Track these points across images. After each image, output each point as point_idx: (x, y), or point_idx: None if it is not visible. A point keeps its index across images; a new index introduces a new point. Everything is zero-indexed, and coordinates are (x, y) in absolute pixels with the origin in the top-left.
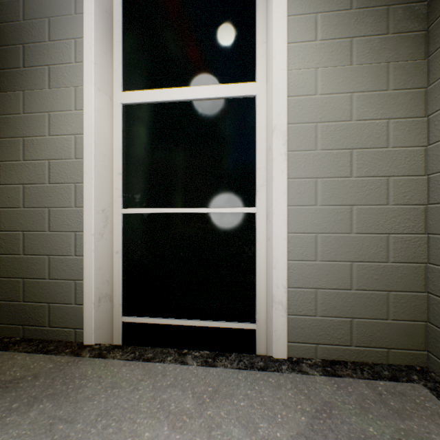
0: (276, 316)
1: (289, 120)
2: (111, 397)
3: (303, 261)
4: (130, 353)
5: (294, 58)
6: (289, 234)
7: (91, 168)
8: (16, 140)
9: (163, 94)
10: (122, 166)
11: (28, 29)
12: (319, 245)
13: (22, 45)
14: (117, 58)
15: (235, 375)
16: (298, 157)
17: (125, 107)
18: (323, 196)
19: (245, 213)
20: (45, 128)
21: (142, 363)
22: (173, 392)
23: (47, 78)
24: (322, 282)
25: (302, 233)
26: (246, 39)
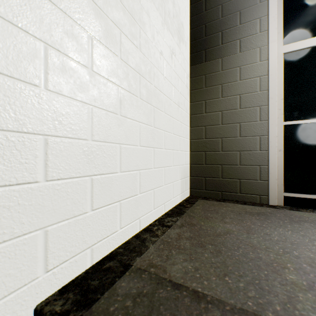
0: None
1: None
2: None
3: None
4: (315, 211)
5: None
6: None
7: (274, 95)
8: (216, 87)
9: None
10: (282, 94)
11: (224, 22)
12: None
13: (220, 32)
14: (279, 24)
15: None
16: None
17: (284, 55)
18: None
19: None
20: (237, 77)
21: None
22: None
23: (238, 47)
24: None
25: None
26: None
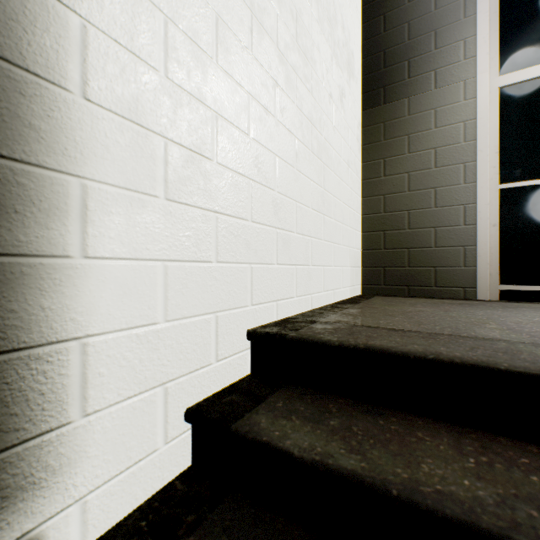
0: None
1: None
2: None
3: None
4: None
5: None
6: None
7: (485, 146)
8: (401, 139)
9: None
10: (498, 146)
11: (412, 46)
12: None
13: (406, 61)
14: (493, 47)
15: None
16: None
17: (500, 90)
18: None
19: None
20: (430, 123)
21: None
22: None
23: (432, 81)
24: None
25: None
26: None
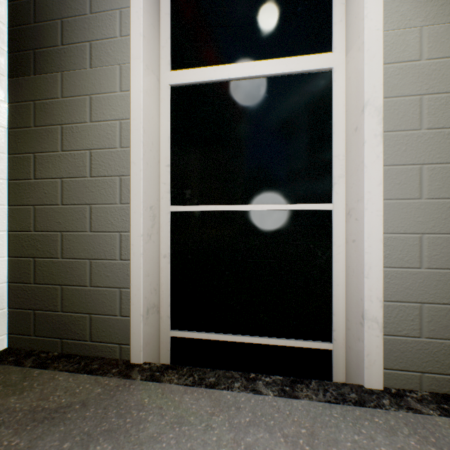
0: (369, 336)
1: (385, 93)
2: (182, 437)
3: (403, 268)
4: (187, 375)
5: (391, 15)
6: (385, 234)
7: (139, 157)
8: (54, 128)
9: (218, 72)
10: (170, 157)
11: (67, 1)
12: (425, 248)
13: (60, 20)
14: (164, 33)
15: (327, 411)
16: (397, 138)
17: (173, 89)
18: (430, 187)
19: (317, 210)
20: (86, 114)
21: (206, 390)
22: (258, 434)
23: (88, 56)
24: (428, 295)
25: (402, 233)
26: (319, 2)
